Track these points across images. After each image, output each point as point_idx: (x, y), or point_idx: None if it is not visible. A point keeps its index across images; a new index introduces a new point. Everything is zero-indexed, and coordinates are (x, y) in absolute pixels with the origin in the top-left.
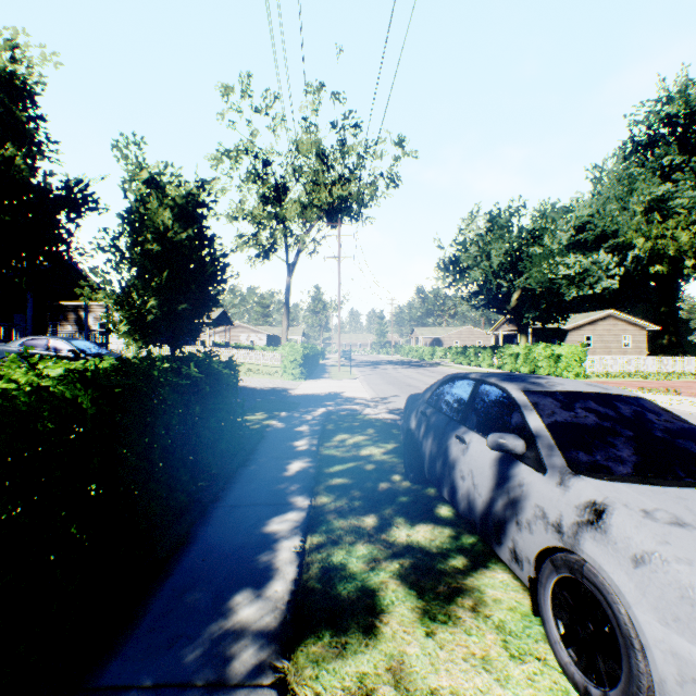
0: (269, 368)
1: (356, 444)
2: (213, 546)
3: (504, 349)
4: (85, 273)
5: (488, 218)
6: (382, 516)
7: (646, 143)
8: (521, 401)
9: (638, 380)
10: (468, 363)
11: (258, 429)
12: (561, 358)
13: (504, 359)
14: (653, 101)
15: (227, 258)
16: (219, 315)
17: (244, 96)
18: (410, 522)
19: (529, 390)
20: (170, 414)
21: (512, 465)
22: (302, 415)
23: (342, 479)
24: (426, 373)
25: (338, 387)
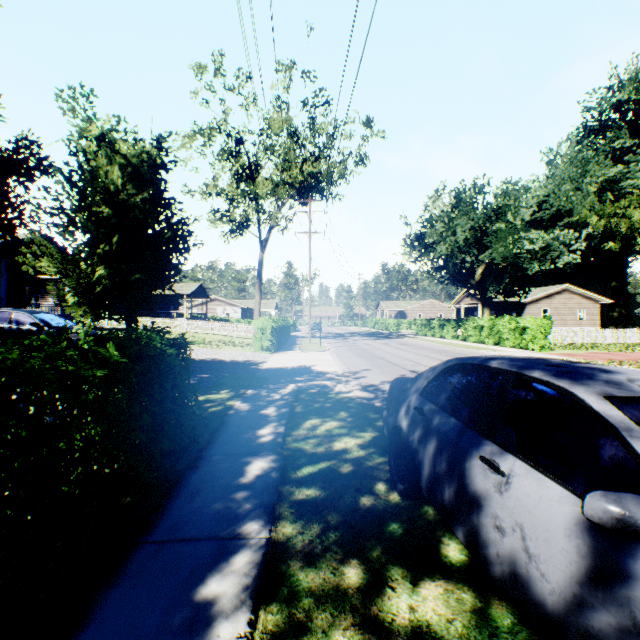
0: (242, 339)
1: (328, 433)
2: (109, 638)
3: (468, 322)
4: (27, 239)
5: (454, 195)
6: (368, 562)
7: (598, 128)
8: (615, 419)
9: (602, 351)
10: (432, 335)
11: (219, 411)
12: (527, 330)
13: (468, 331)
14: (604, 88)
15: (186, 223)
16: (196, 289)
17: (216, 74)
18: (410, 577)
19: (616, 397)
20: (62, 422)
21: (632, 553)
22: (270, 394)
23: (311, 489)
24: (394, 345)
25: (309, 360)
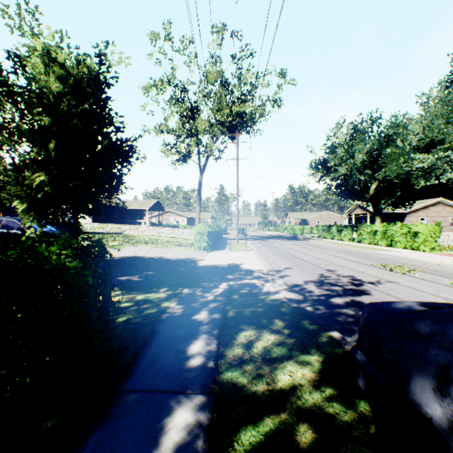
0: (186, 240)
1: (266, 354)
2: None
3: (363, 227)
4: None
5: (352, 126)
6: None
7: None
8: None
9: None
10: (331, 238)
11: (152, 315)
12: (418, 234)
13: (363, 235)
14: None
15: (123, 132)
16: (154, 204)
17: (166, 39)
18: None
19: None
20: None
21: None
22: (204, 294)
23: None
24: (303, 245)
25: (237, 259)
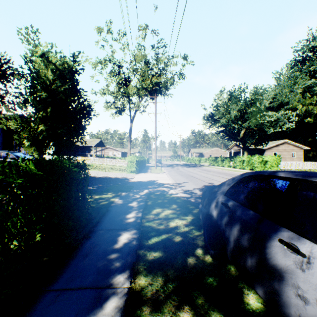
0: (121, 167)
1: (166, 217)
2: None
3: (236, 158)
4: (2, 110)
5: (229, 93)
6: (196, 309)
7: (301, 60)
8: None
9: None
10: (217, 165)
11: (106, 204)
12: (267, 162)
13: (236, 163)
14: (305, 40)
15: (88, 101)
16: (98, 142)
17: (108, 32)
18: None
19: None
20: None
21: None
22: (134, 195)
23: (157, 252)
24: (198, 170)
25: (155, 177)
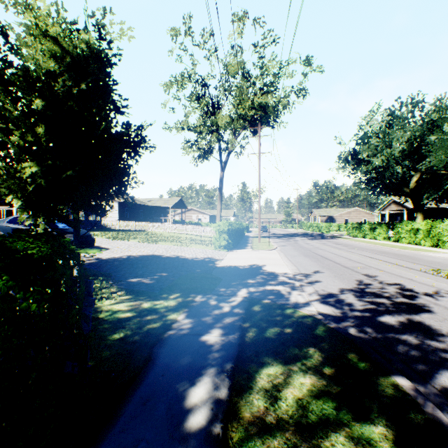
0: (207, 238)
1: (301, 415)
2: None
3: (401, 225)
4: None
5: (388, 112)
6: None
7: None
8: None
9: None
10: (363, 236)
11: (153, 333)
12: None
13: (401, 233)
14: None
15: (124, 113)
16: (177, 202)
17: (186, 34)
18: None
19: None
20: None
21: None
22: (218, 304)
23: None
24: (332, 245)
25: (259, 259)
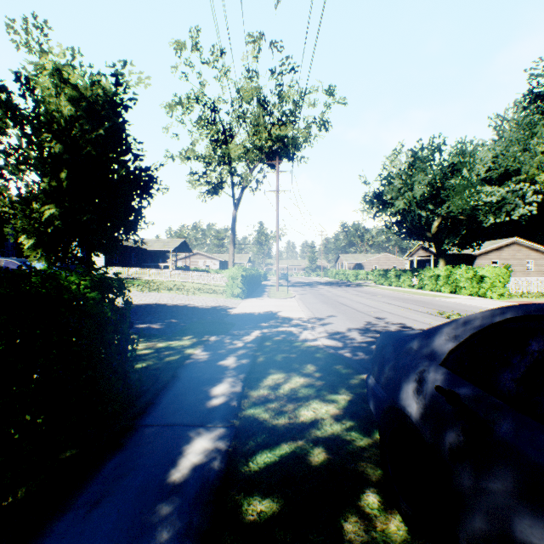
0: (218, 287)
1: (293, 394)
2: None
3: (424, 271)
4: None
5: (411, 153)
6: None
7: (543, 93)
8: None
9: None
10: (389, 284)
11: (174, 361)
12: (485, 279)
13: (424, 280)
14: None
15: (143, 160)
16: (180, 245)
17: (193, 49)
18: None
19: None
20: None
21: None
22: (233, 341)
23: (267, 500)
24: (355, 293)
25: (275, 306)
